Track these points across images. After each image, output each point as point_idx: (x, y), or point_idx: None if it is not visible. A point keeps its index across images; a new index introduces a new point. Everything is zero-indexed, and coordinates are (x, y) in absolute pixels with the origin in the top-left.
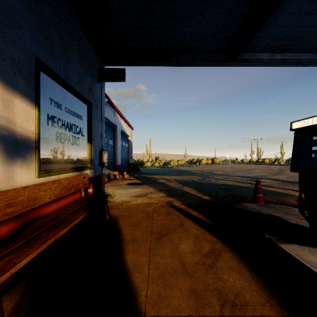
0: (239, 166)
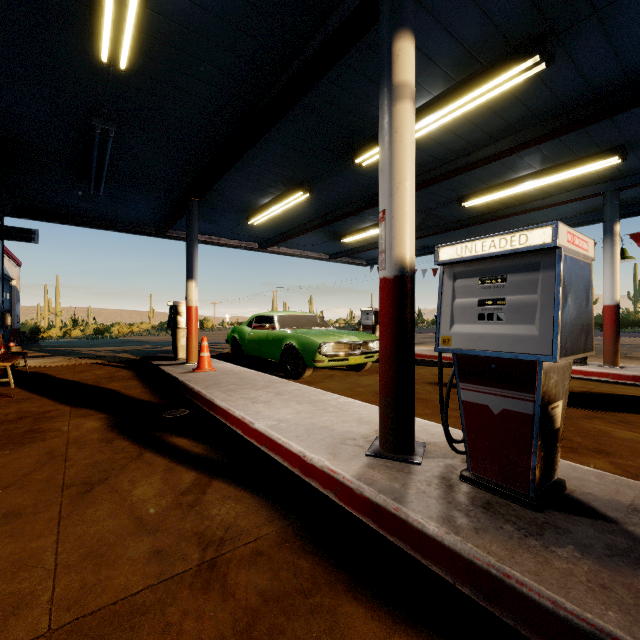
0: None
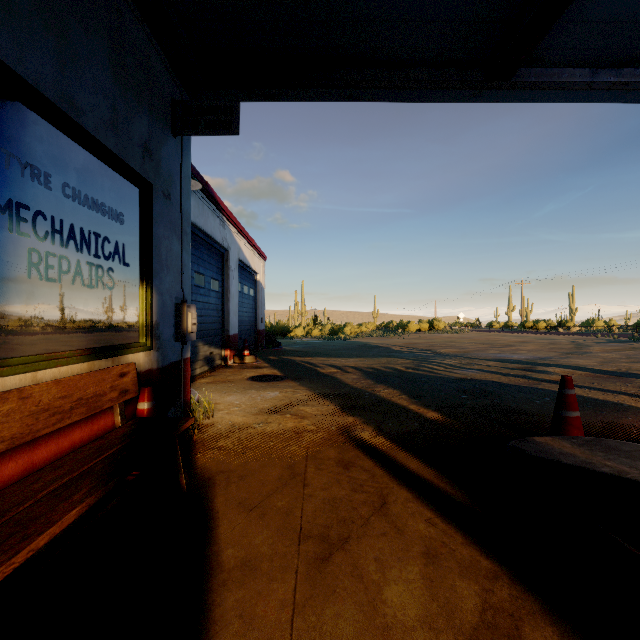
0: (486, 336)
